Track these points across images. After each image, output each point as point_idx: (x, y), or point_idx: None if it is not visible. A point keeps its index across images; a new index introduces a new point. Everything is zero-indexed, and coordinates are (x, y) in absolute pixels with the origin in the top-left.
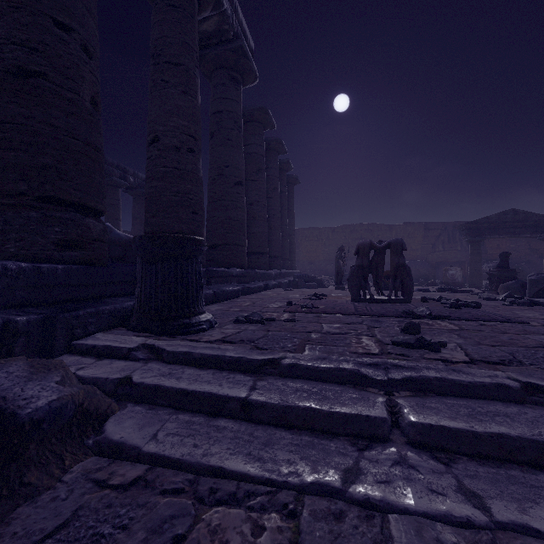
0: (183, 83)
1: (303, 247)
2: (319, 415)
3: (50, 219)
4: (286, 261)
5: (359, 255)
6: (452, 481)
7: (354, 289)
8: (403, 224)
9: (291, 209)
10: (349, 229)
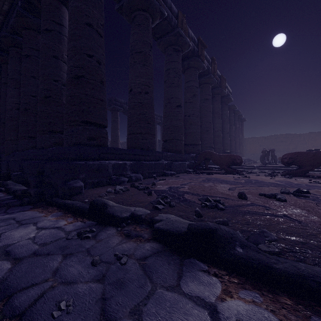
0: (218, 116)
1: (247, 147)
2: (249, 168)
3: (210, 149)
4: (240, 154)
5: (262, 152)
6: (259, 170)
7: (261, 160)
8: (308, 133)
9: (242, 132)
10: (274, 137)
